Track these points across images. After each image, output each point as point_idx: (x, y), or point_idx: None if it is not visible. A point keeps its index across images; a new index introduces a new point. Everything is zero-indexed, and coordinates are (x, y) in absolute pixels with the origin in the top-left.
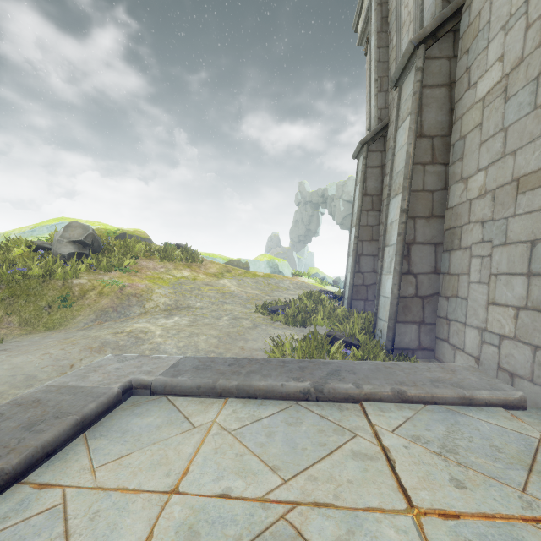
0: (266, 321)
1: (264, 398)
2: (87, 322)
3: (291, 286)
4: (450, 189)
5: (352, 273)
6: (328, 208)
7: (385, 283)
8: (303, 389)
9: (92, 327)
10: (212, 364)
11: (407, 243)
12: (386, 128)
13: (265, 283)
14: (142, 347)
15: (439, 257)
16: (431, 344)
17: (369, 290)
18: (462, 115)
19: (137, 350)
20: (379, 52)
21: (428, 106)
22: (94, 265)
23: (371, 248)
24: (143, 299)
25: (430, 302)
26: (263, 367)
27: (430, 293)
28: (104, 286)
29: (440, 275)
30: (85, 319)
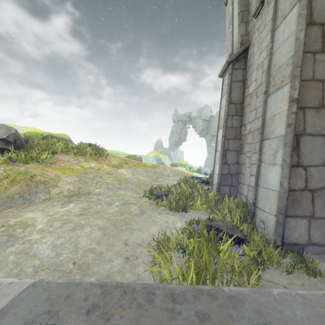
0: (152, 206)
1: None
2: None
3: (171, 173)
4: None
5: (220, 164)
6: (192, 124)
7: (267, 175)
8: None
9: None
10: (61, 310)
11: (296, 135)
12: (247, 50)
13: (153, 171)
14: (8, 250)
15: None
16: (322, 239)
17: (234, 178)
18: None
19: None
20: None
21: None
22: (13, 158)
23: (235, 145)
24: (50, 186)
25: (320, 195)
26: (140, 318)
27: (320, 186)
28: (17, 176)
29: None
30: None
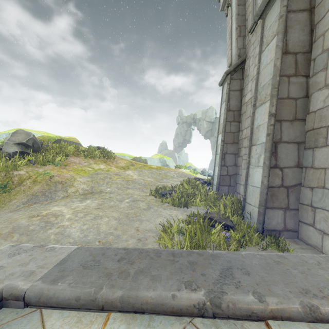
0: (158, 203)
1: (152, 313)
2: (19, 204)
3: (175, 175)
4: (311, 97)
5: (219, 166)
6: (197, 126)
7: (253, 175)
8: (198, 303)
9: (21, 209)
10: (101, 259)
11: (275, 142)
12: (244, 62)
13: (157, 173)
14: (49, 232)
15: (302, 153)
16: (295, 226)
17: (232, 178)
18: (325, 32)
19: (43, 235)
20: (239, 8)
21: (292, 27)
22: (32, 160)
23: (233, 149)
24: (66, 186)
25: (294, 191)
26: (152, 263)
27: (294, 184)
28: (38, 176)
29: (302, 168)
30: (18, 202)
